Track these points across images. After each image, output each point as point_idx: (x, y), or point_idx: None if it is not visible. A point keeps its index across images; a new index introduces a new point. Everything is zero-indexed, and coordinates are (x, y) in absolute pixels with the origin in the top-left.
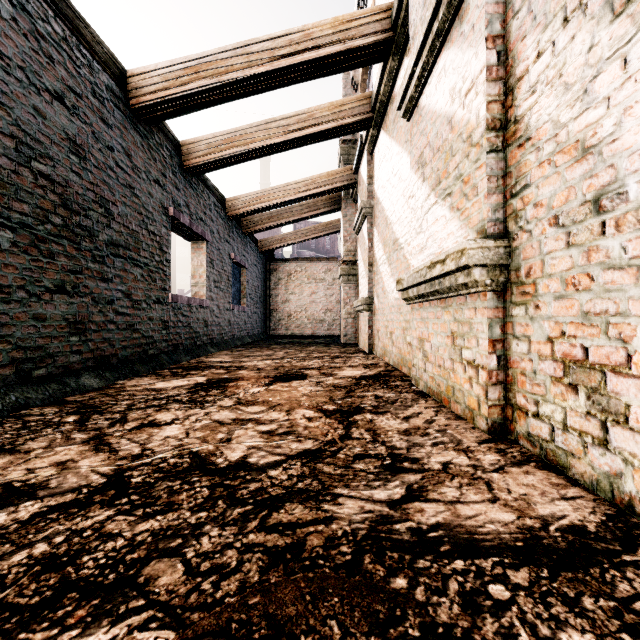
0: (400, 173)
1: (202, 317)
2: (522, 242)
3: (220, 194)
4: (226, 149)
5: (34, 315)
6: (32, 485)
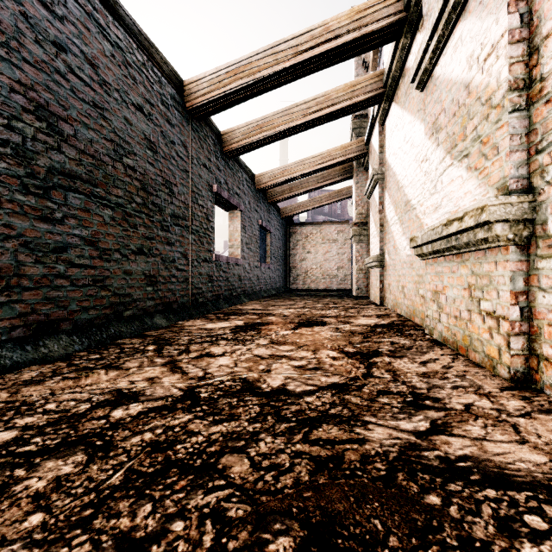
0: (412, 140)
1: (237, 273)
2: (549, 196)
3: (250, 172)
4: (256, 134)
5: (125, 271)
6: (134, 392)
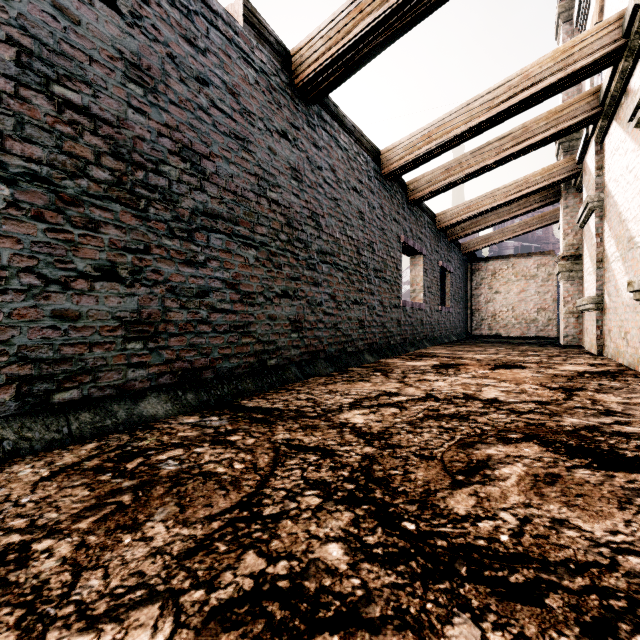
0: (636, 171)
1: (419, 317)
2: None
3: (431, 212)
4: (443, 180)
5: (348, 317)
6: (394, 392)
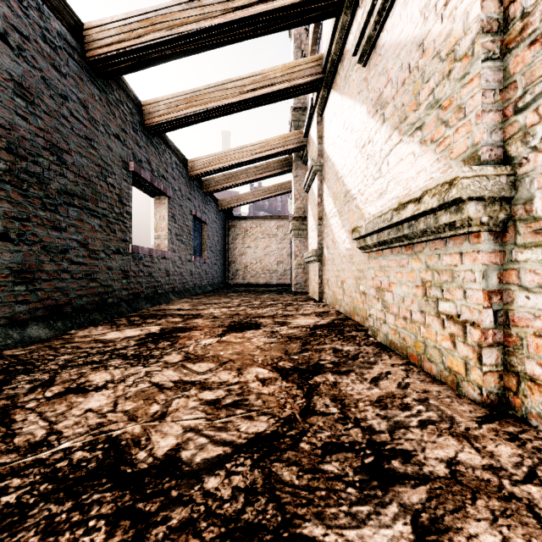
0: (352, 125)
1: (164, 267)
2: (537, 166)
3: (182, 155)
4: (185, 108)
5: None
6: None
